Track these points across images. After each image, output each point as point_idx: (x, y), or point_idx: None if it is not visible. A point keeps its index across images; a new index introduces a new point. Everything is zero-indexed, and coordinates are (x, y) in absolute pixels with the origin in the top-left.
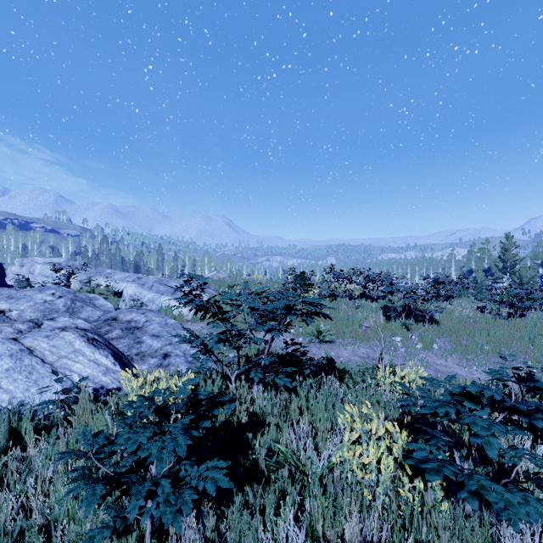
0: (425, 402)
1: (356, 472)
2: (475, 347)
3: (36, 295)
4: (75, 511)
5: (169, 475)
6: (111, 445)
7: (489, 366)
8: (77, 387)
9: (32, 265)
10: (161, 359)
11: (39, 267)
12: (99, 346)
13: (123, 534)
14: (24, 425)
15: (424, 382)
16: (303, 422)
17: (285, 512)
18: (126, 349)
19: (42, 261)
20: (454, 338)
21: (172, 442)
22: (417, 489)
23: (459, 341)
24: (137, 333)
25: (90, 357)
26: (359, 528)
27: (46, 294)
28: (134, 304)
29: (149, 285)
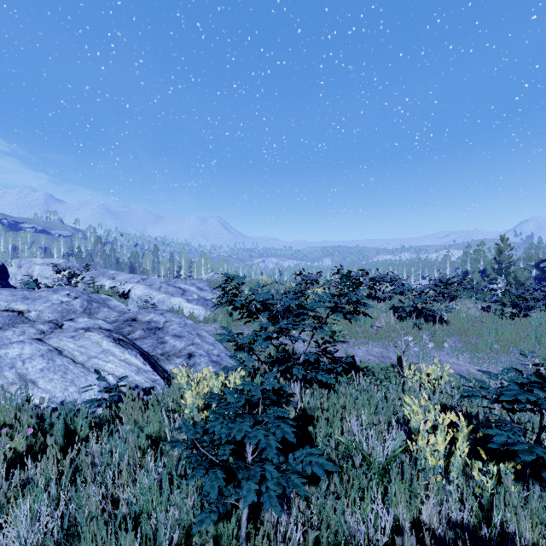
0: (486, 393)
1: (429, 458)
2: (485, 346)
3: (52, 296)
4: (159, 501)
5: (254, 464)
6: (208, 435)
7: (500, 365)
8: (118, 386)
9: (31, 266)
10: (186, 359)
11: (38, 268)
12: (127, 346)
13: (220, 519)
14: (79, 422)
15: (451, 378)
16: (350, 417)
17: (368, 496)
18: (151, 349)
19: (41, 262)
20: (464, 337)
21: (278, 429)
22: (491, 472)
23: (469, 340)
24: (159, 334)
25: (120, 357)
26: (438, 510)
27: (61, 295)
28: (143, 305)
29: (157, 286)
